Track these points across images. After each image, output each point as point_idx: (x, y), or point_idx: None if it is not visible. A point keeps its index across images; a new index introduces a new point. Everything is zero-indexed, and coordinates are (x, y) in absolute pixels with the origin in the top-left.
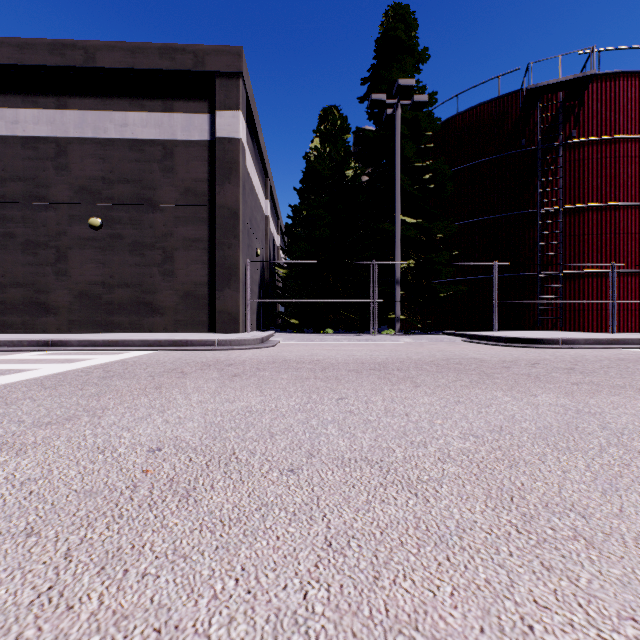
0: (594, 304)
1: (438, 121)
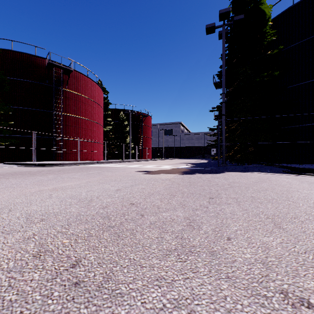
0: (73, 151)
1: (0, 49)
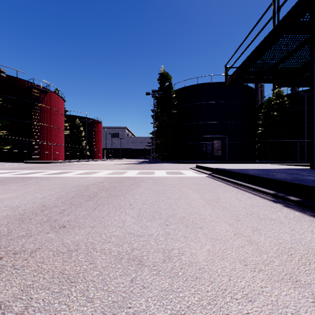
0: (46, 153)
1: None
